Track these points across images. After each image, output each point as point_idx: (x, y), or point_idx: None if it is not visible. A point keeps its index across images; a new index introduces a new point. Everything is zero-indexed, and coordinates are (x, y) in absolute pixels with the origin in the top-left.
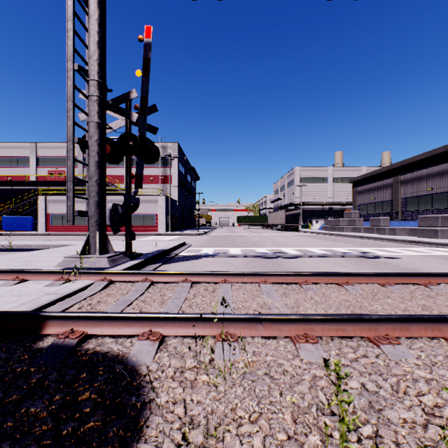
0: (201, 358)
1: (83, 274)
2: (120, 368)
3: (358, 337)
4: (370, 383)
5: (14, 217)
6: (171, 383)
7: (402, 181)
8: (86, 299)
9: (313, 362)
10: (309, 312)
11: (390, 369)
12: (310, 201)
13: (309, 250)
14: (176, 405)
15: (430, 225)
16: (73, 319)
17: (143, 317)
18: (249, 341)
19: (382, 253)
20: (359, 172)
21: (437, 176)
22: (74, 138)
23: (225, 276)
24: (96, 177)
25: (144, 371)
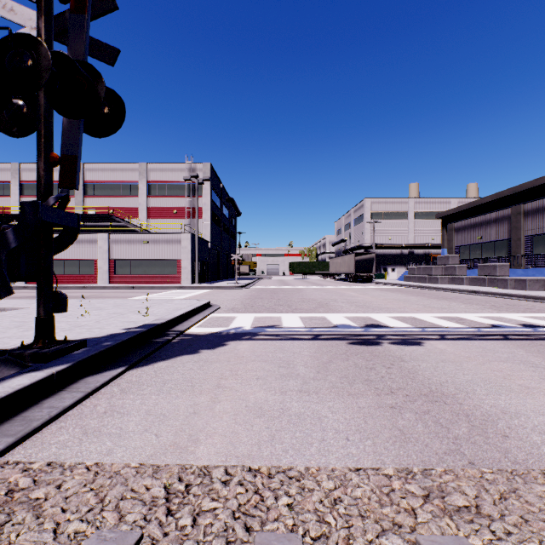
0: None
1: None
2: None
3: None
4: None
5: None
6: None
7: (527, 212)
8: None
9: None
10: None
11: None
12: (384, 242)
13: (423, 320)
14: None
15: None
16: None
17: None
18: None
19: None
20: (448, 205)
21: None
22: None
23: None
24: None
25: None
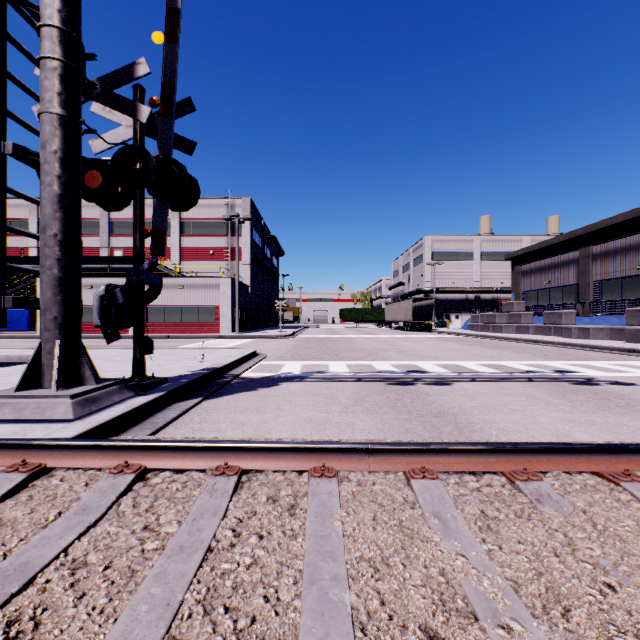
0: None
1: None
2: None
3: None
4: None
5: None
6: None
7: (595, 255)
8: None
9: None
10: None
11: None
12: (447, 286)
13: (464, 367)
14: None
15: None
16: None
17: None
18: None
19: (594, 373)
20: (520, 244)
21: None
22: (5, 145)
23: (322, 454)
24: (54, 228)
25: None
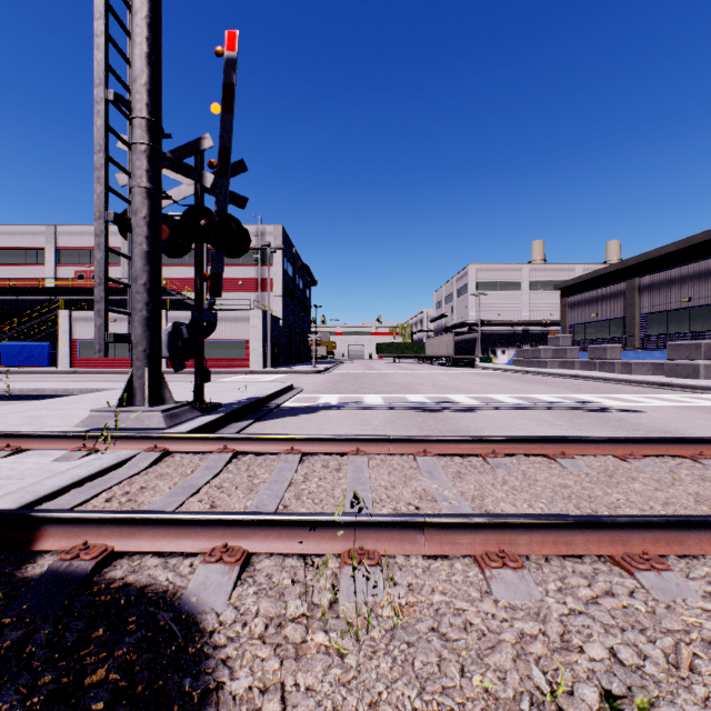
0: (316, 598)
1: (120, 440)
2: (167, 619)
3: (592, 556)
4: (626, 650)
5: (20, 344)
6: (258, 649)
7: (642, 287)
8: (121, 484)
9: (518, 605)
10: (502, 507)
11: (659, 619)
12: (493, 319)
13: (493, 399)
14: (267, 696)
15: (686, 357)
16: (89, 524)
17: (214, 520)
18: (401, 564)
19: (613, 403)
20: (571, 273)
21: (698, 278)
22: (108, 214)
23: (357, 442)
24: (144, 278)
25: (210, 624)
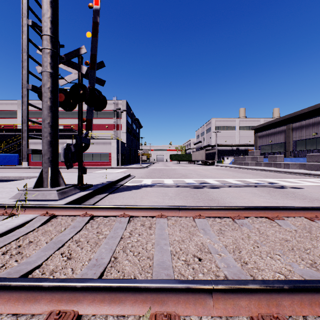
0: None
1: (28, 208)
2: None
3: None
4: None
5: (4, 155)
6: None
7: (293, 128)
8: (18, 240)
9: None
10: (254, 259)
11: None
12: (222, 143)
13: (227, 181)
14: None
15: (316, 161)
16: None
17: (53, 288)
18: None
19: (286, 184)
20: (258, 122)
21: None
22: (28, 86)
23: (161, 210)
24: (48, 120)
25: None
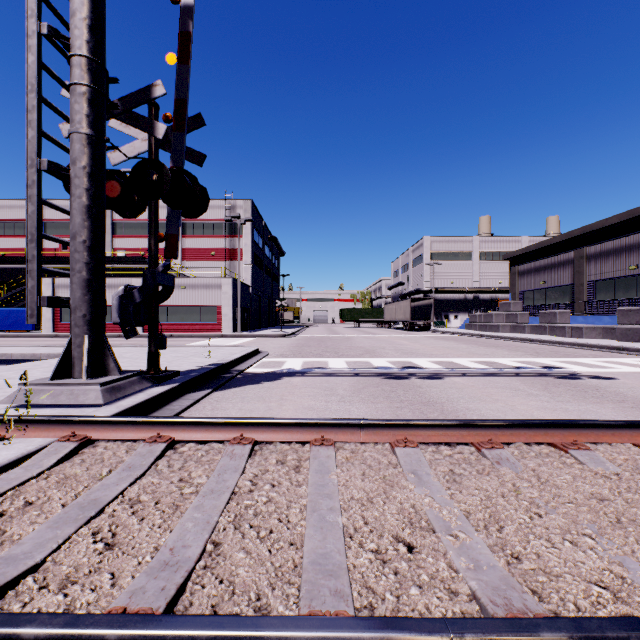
0: None
1: (32, 425)
2: None
3: None
4: None
5: (6, 310)
6: None
7: (589, 256)
8: (1, 498)
9: None
10: (535, 548)
11: None
12: (446, 286)
13: (457, 364)
14: None
15: (637, 321)
16: None
17: None
18: None
19: (579, 369)
20: (518, 244)
21: None
22: (41, 162)
23: (321, 428)
24: (83, 235)
25: None
